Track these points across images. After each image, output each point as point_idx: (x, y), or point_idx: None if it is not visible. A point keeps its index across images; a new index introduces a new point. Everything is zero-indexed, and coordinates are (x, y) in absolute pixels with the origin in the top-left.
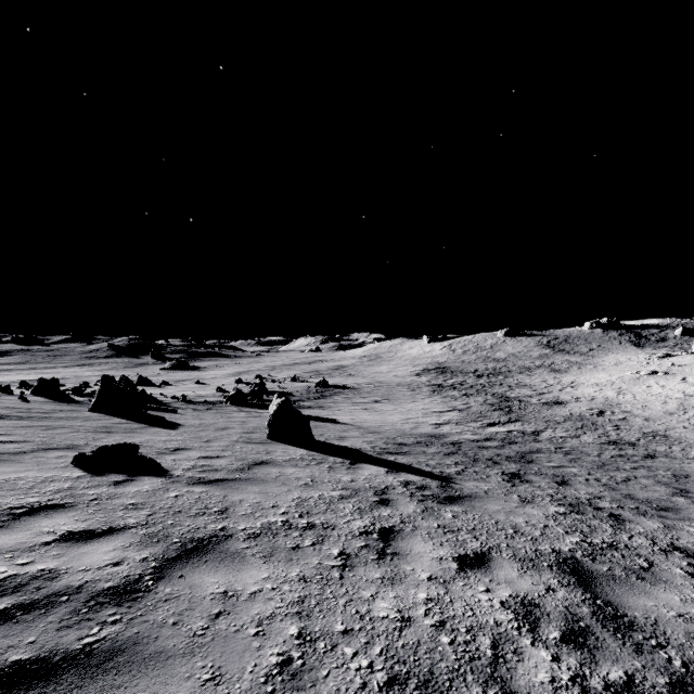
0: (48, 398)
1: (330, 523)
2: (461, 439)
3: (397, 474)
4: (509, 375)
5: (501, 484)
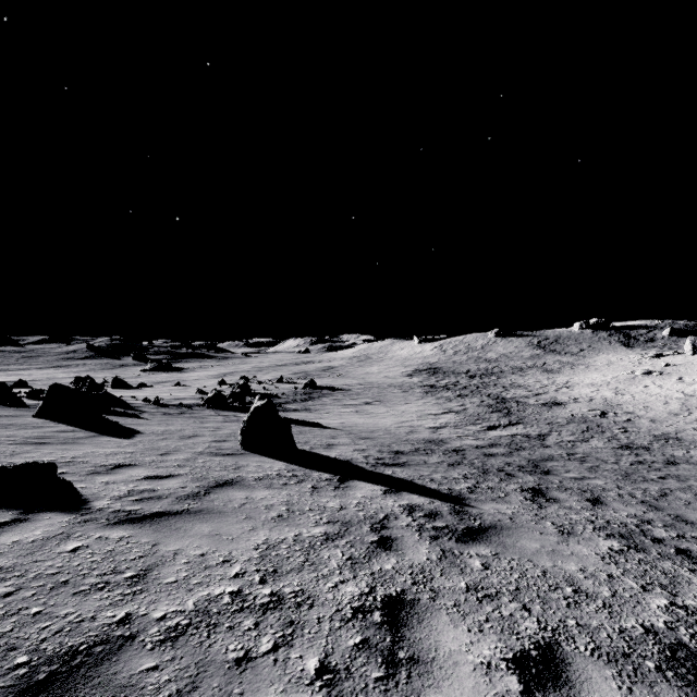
0: None
1: (306, 591)
2: (463, 445)
3: (397, 495)
4: (501, 376)
5: (525, 505)
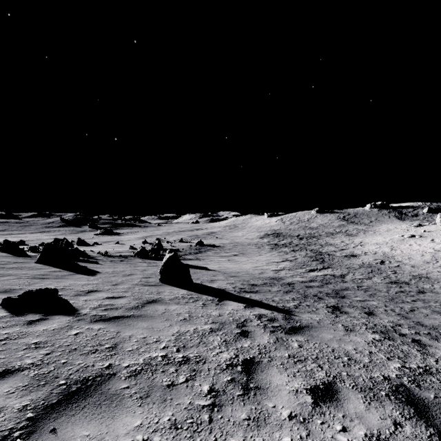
0: (9, 254)
1: (201, 356)
2: (293, 281)
3: (252, 308)
4: (320, 238)
5: (327, 315)
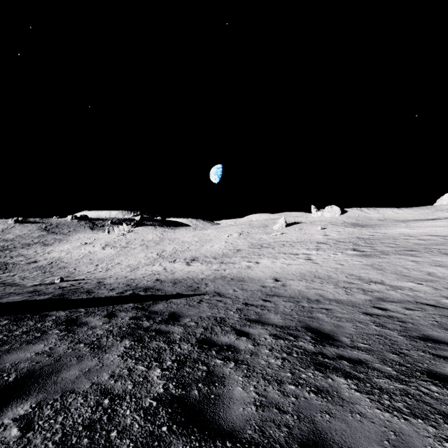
0: None
1: None
2: None
3: None
4: (14, 250)
5: None
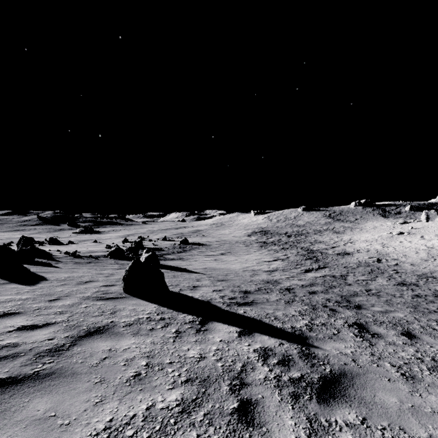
0: None
1: None
2: (292, 285)
3: (251, 336)
4: (308, 235)
5: (358, 342)
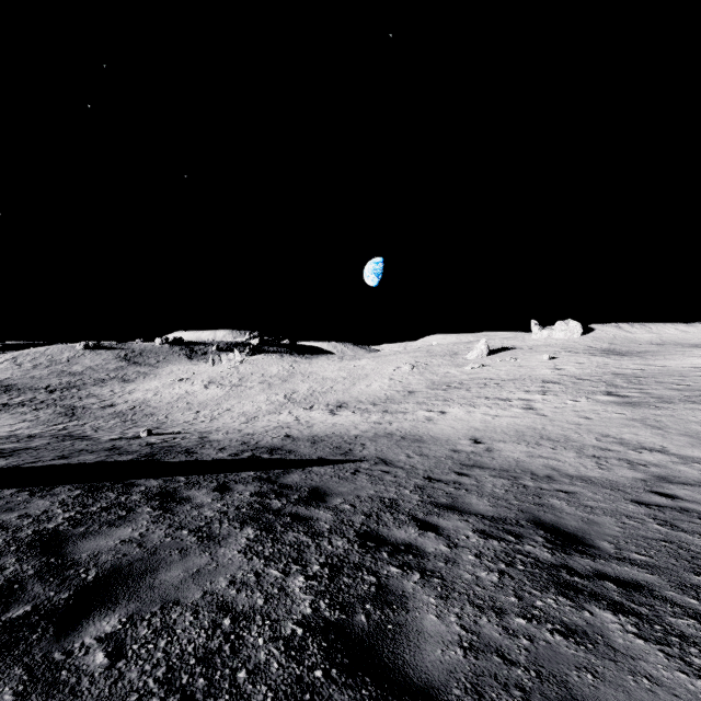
0: None
1: None
2: (32, 433)
3: None
4: (83, 388)
5: (52, 438)
